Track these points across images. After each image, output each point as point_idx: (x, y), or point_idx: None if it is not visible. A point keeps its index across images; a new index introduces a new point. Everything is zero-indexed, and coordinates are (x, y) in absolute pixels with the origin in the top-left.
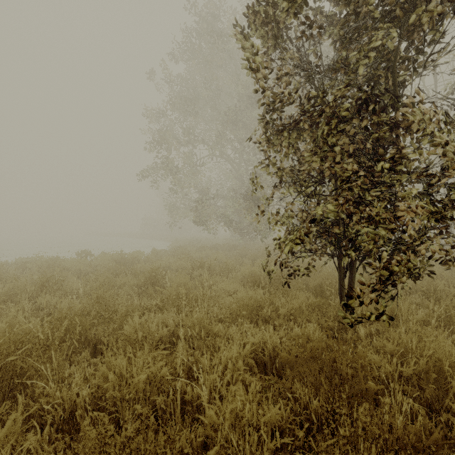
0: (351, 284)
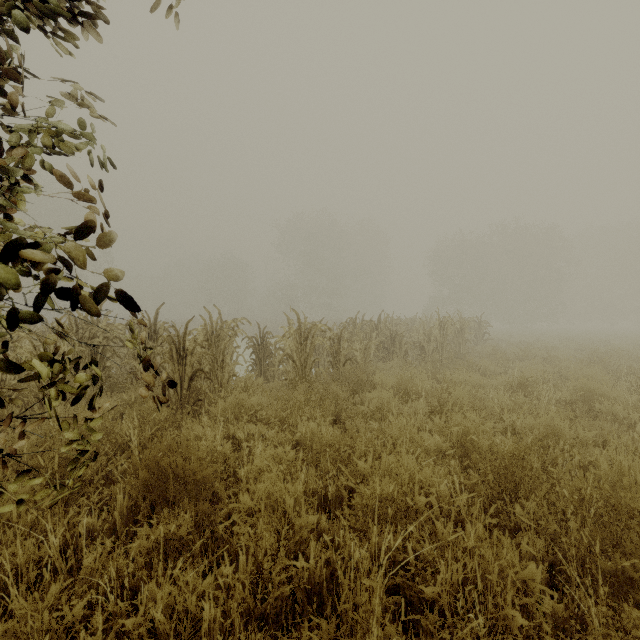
0: None
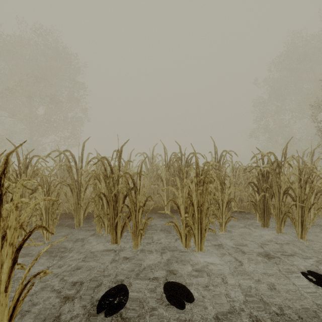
0: None
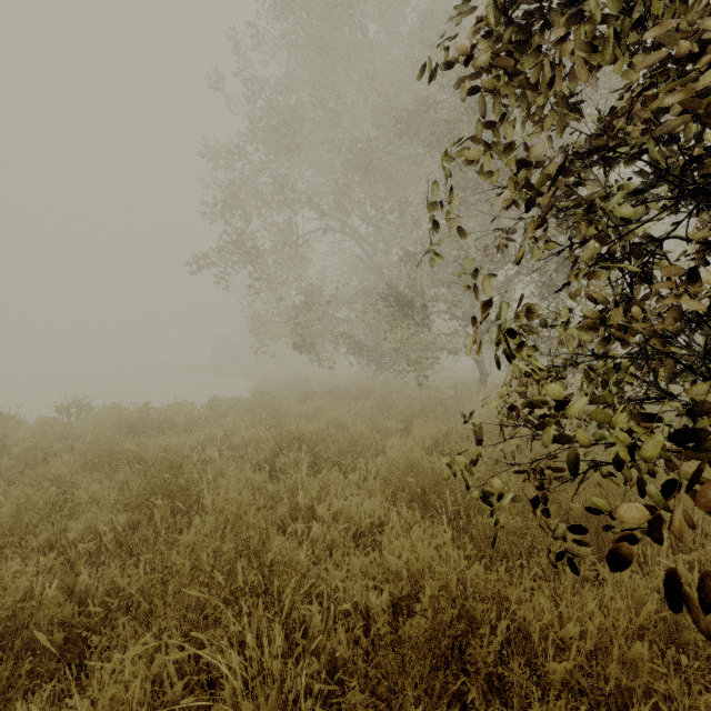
0: None
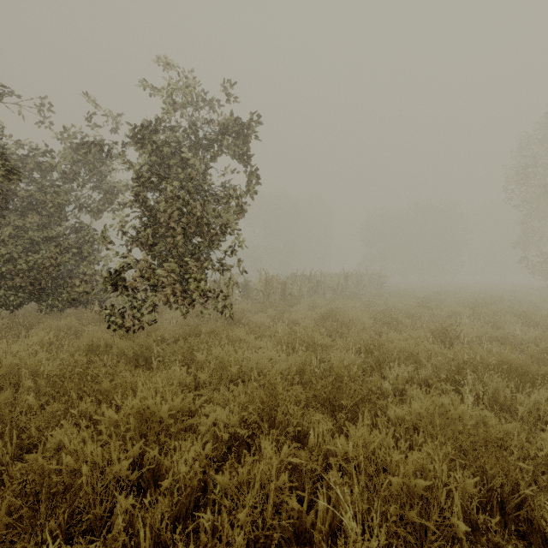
0: None
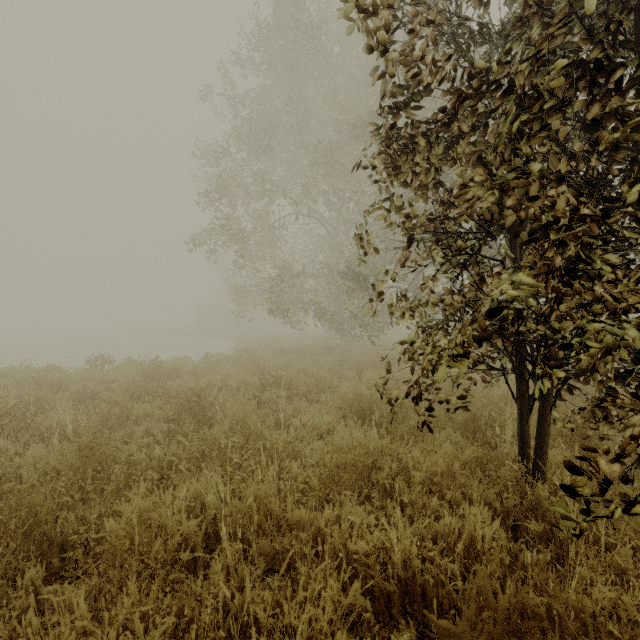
0: (543, 426)
